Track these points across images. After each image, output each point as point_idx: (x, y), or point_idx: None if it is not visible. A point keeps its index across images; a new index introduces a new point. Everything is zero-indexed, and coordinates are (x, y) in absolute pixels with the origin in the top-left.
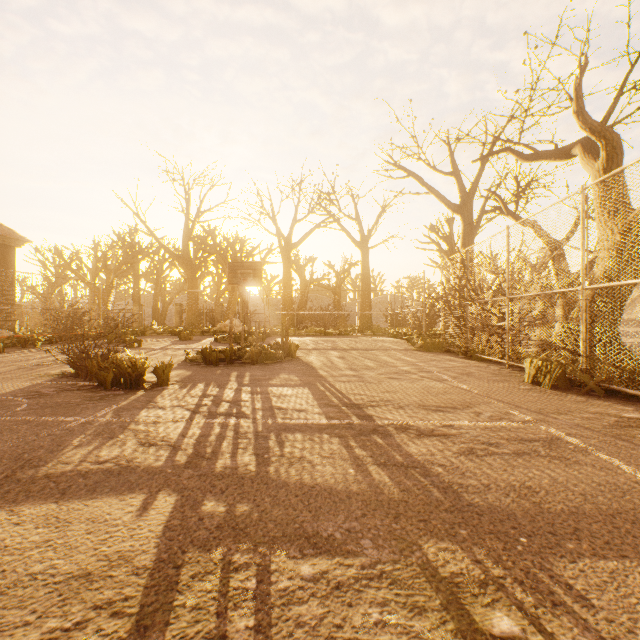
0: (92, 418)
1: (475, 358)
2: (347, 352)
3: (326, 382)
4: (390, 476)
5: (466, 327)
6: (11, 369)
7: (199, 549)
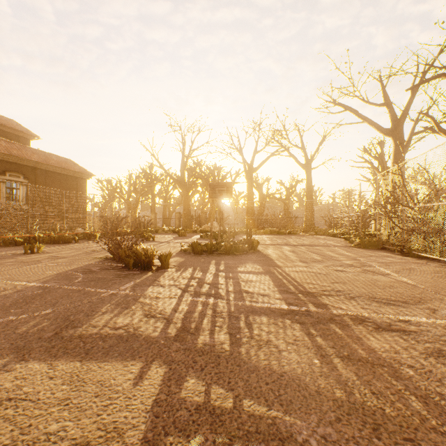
0: (117, 291)
1: (412, 255)
2: (296, 247)
3: (282, 271)
4: (357, 373)
5: (402, 229)
6: (79, 253)
7: (179, 433)
